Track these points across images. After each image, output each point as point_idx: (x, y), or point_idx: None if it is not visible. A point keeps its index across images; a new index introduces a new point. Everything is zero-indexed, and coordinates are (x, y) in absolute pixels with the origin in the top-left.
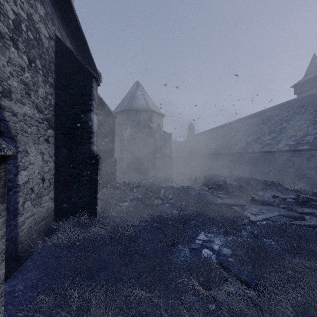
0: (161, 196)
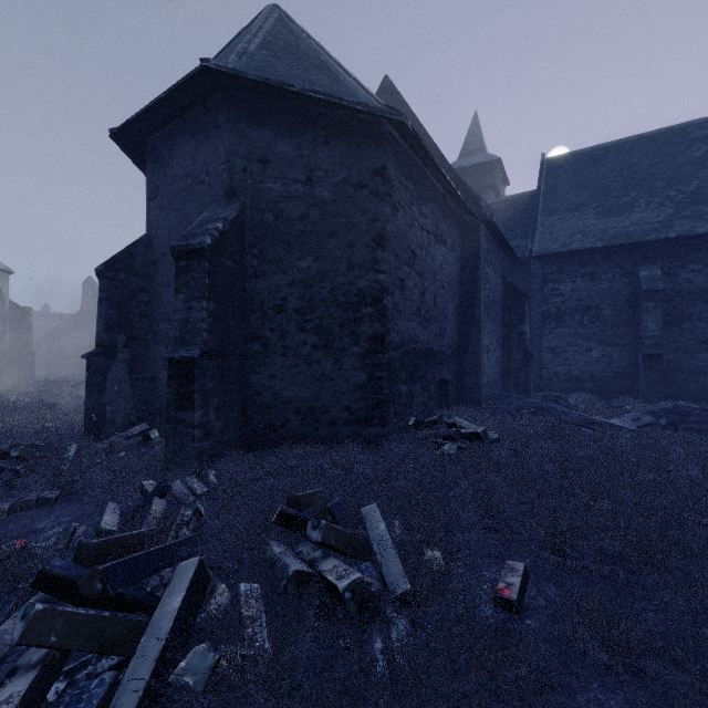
0: (14, 400)
